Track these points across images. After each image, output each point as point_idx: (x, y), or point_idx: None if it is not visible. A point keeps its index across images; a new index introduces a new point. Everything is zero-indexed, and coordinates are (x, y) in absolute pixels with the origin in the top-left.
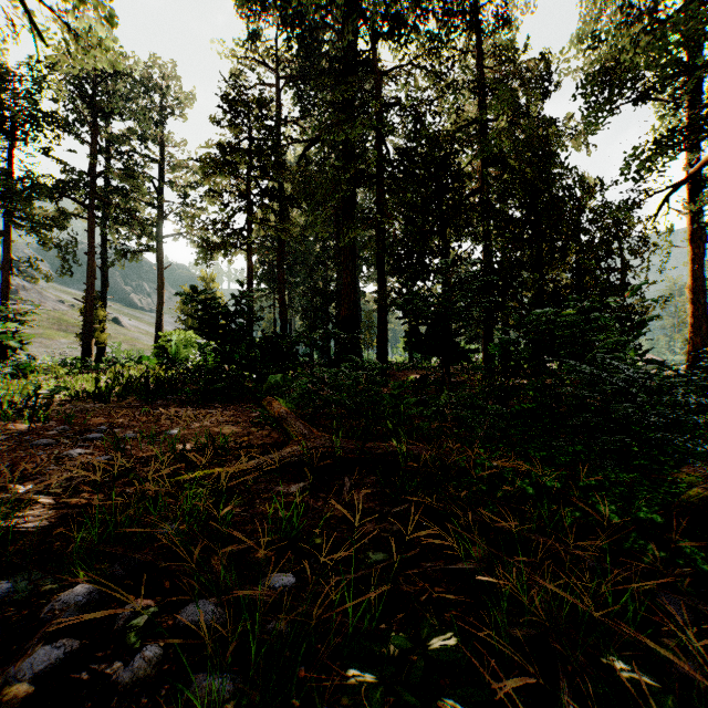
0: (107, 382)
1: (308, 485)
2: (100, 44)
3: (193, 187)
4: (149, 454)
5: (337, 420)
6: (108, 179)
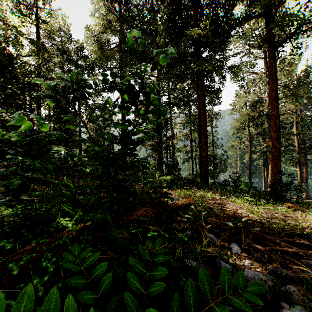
0: None
1: None
2: None
3: None
4: None
5: None
6: None
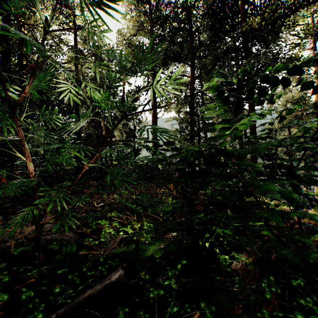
0: None
1: None
2: None
3: None
4: None
5: None
6: None
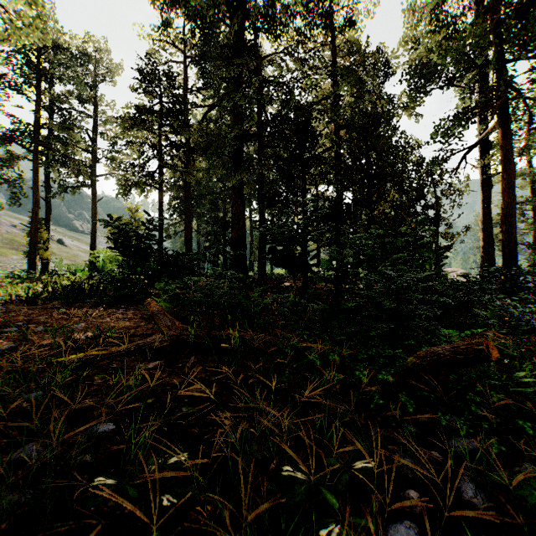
0: (37, 289)
1: (163, 362)
2: (32, 25)
3: (120, 138)
4: (49, 342)
5: (199, 316)
6: (50, 130)
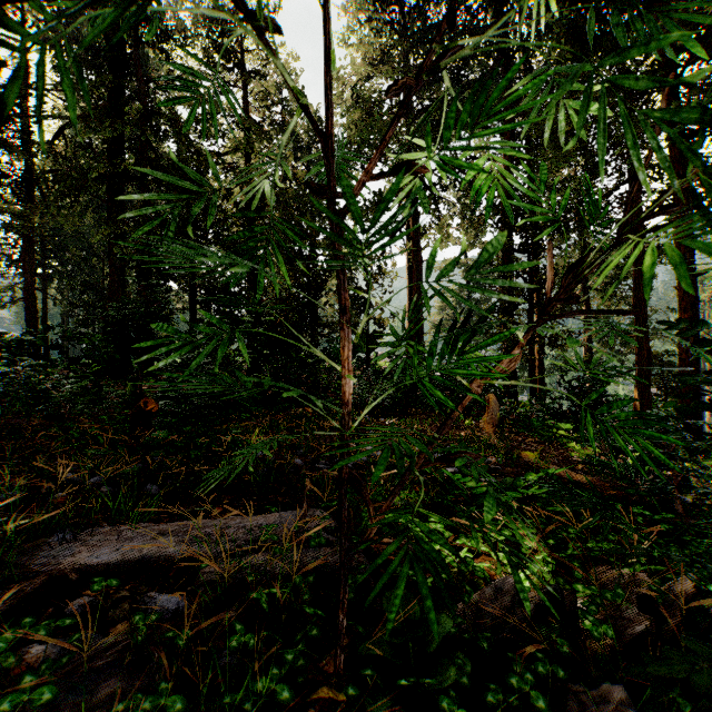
0: None
1: None
2: None
3: None
4: None
5: None
6: None
